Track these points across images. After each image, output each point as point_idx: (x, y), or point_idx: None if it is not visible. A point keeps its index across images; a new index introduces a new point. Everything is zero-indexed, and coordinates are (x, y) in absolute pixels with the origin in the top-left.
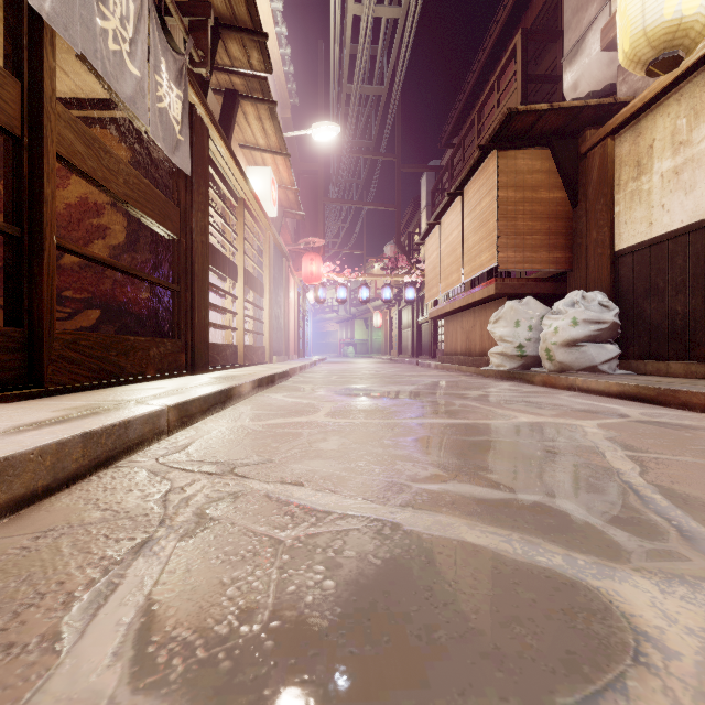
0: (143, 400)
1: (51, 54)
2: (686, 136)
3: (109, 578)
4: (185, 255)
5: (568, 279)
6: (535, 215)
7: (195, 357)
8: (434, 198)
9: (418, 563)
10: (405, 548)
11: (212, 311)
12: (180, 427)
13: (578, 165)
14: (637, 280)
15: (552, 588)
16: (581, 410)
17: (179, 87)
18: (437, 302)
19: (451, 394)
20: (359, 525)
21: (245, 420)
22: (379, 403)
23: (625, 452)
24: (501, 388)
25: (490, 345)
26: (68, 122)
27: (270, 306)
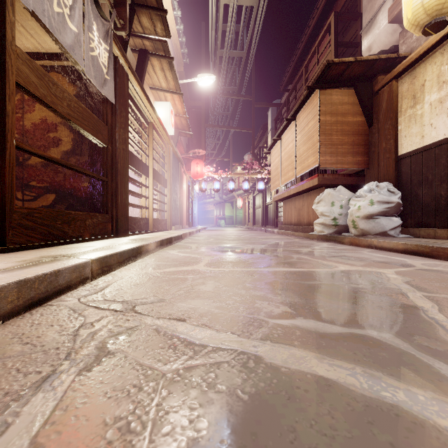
0: (75, 255)
1: (11, 11)
2: (447, 77)
3: (4, 417)
4: (111, 157)
5: (366, 174)
6: (344, 132)
7: (118, 226)
8: (276, 124)
9: (279, 399)
10: (268, 382)
11: (132, 196)
12: (101, 274)
13: (373, 99)
14: (413, 174)
15: (404, 429)
16: (380, 261)
17: (106, 43)
18: (278, 191)
19: (289, 251)
20: (228, 359)
21: (148, 268)
22: (241, 257)
23: (421, 293)
24: (323, 246)
25: (314, 218)
26: (25, 61)
27: (170, 193)
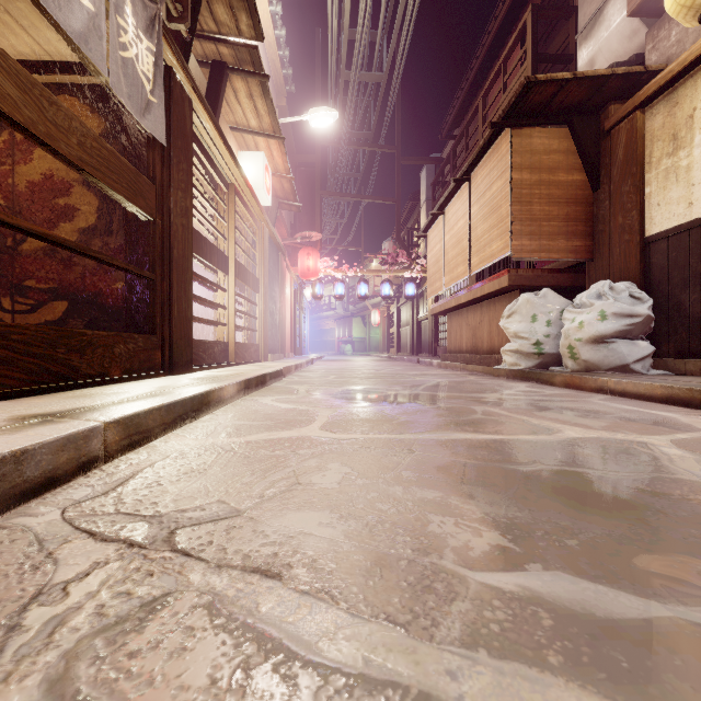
0: (76, 413)
1: None
2: None
3: None
4: (162, 238)
5: (588, 269)
6: (553, 199)
7: (174, 355)
8: (435, 191)
9: None
10: None
11: (204, 307)
12: (126, 449)
13: (600, 144)
14: (673, 268)
15: None
16: (632, 419)
17: (150, 39)
18: (438, 298)
19: (466, 398)
20: None
21: (218, 435)
22: (385, 410)
23: None
24: (519, 390)
25: (500, 342)
26: None
27: (264, 301)
